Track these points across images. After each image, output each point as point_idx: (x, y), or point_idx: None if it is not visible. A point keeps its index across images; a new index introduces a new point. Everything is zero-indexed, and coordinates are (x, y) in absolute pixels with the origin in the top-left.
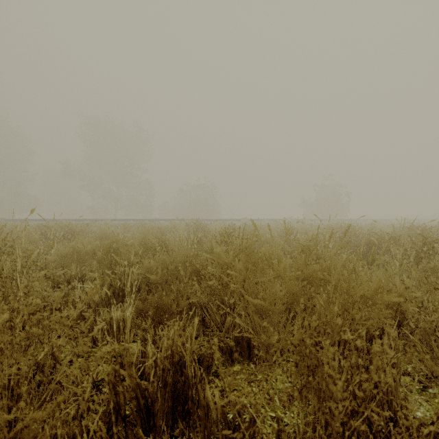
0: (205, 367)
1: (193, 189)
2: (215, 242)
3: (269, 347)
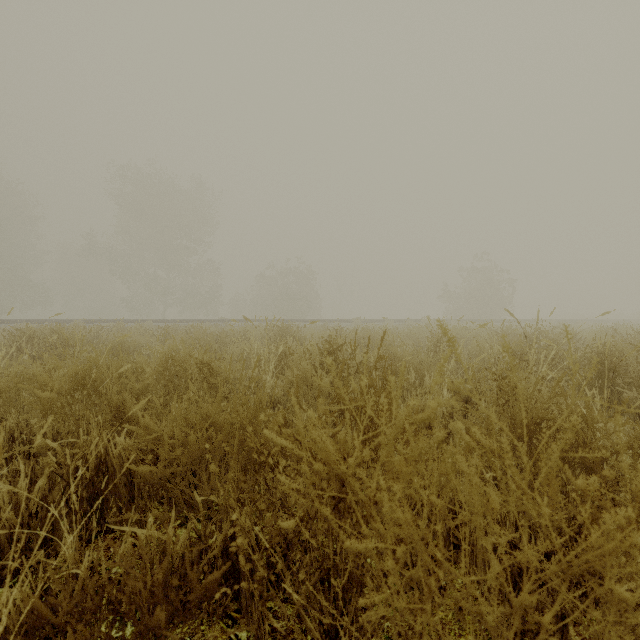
0: None
1: (279, 275)
2: (309, 366)
3: None
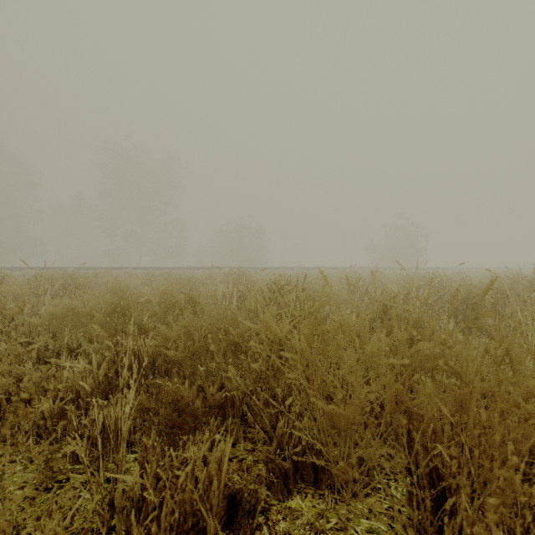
0: (245, 511)
1: (234, 230)
2: (261, 299)
3: (353, 482)
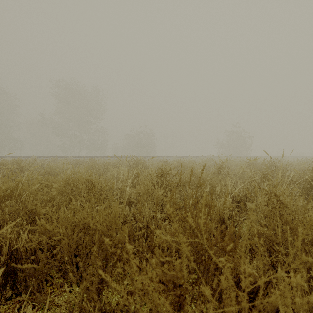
0: None
1: (136, 134)
2: (150, 183)
3: None
